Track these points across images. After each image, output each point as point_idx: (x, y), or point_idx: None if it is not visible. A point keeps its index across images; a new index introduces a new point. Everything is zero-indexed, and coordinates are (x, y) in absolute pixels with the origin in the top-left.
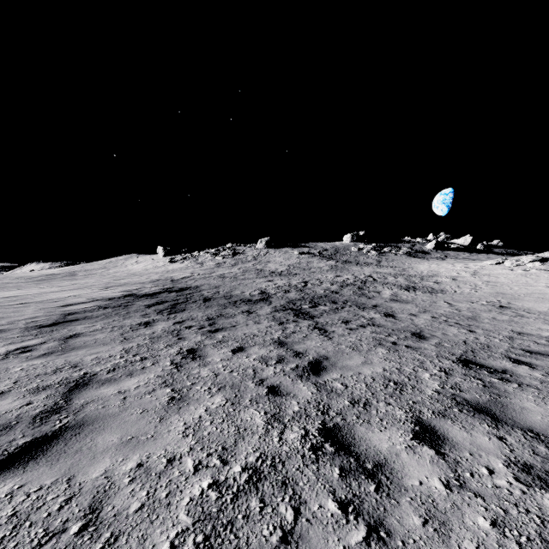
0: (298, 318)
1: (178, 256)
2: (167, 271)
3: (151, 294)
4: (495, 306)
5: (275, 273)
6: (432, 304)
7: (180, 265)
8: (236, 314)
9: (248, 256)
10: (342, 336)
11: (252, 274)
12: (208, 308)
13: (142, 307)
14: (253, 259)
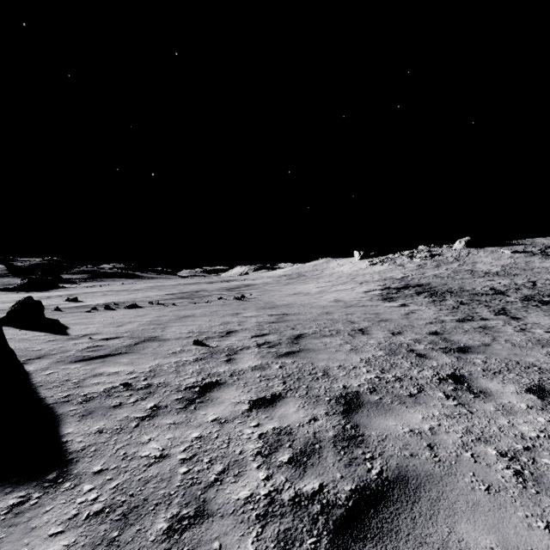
0: (545, 304)
1: (375, 259)
2: (378, 272)
3: (402, 288)
4: None
5: (490, 273)
6: None
7: (382, 267)
8: (488, 300)
9: (447, 257)
10: None
11: (465, 274)
12: (460, 296)
13: (413, 294)
14: (455, 260)
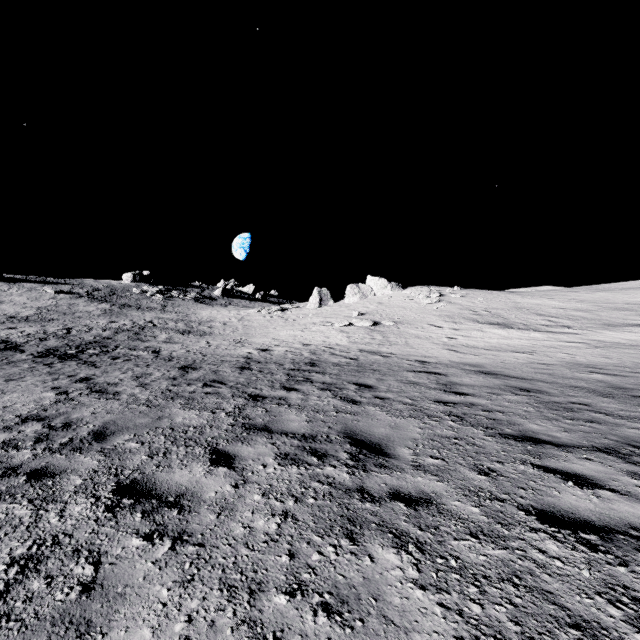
0: (64, 360)
1: None
2: None
3: None
4: (236, 342)
5: (18, 318)
6: (196, 343)
7: None
8: None
9: None
10: (109, 366)
11: None
12: None
13: None
14: None
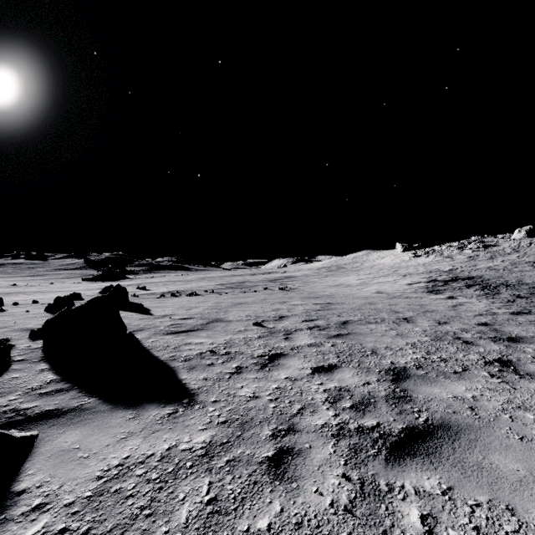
0: None
1: (419, 251)
2: (422, 264)
3: (449, 280)
4: None
5: None
6: None
7: (427, 259)
8: None
9: (504, 248)
10: None
11: (525, 266)
12: (518, 290)
13: (463, 287)
14: (513, 251)
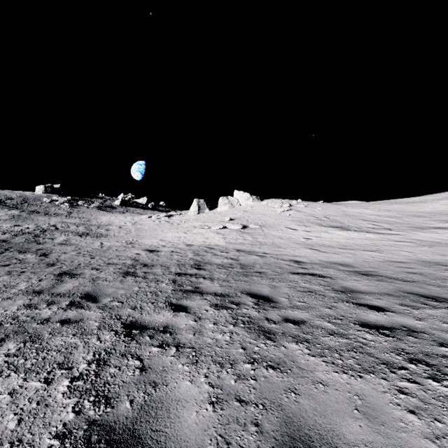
0: None
1: None
2: None
3: None
4: (127, 243)
5: None
6: (90, 244)
7: None
8: None
9: None
10: None
11: None
12: None
13: None
14: None
